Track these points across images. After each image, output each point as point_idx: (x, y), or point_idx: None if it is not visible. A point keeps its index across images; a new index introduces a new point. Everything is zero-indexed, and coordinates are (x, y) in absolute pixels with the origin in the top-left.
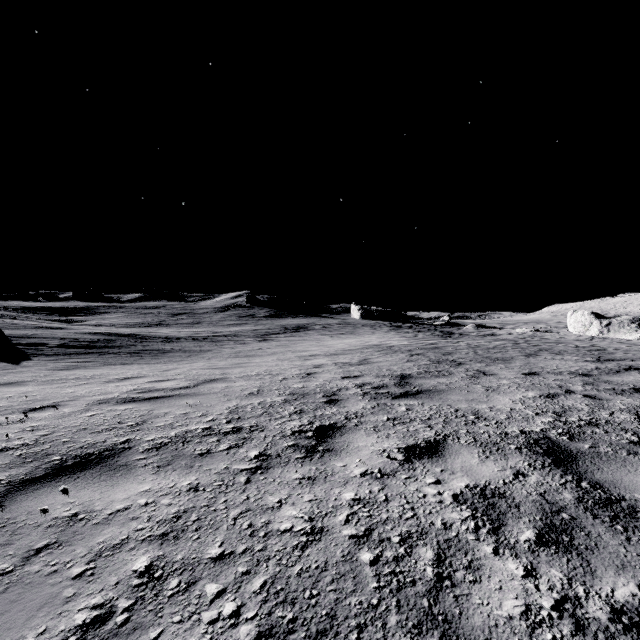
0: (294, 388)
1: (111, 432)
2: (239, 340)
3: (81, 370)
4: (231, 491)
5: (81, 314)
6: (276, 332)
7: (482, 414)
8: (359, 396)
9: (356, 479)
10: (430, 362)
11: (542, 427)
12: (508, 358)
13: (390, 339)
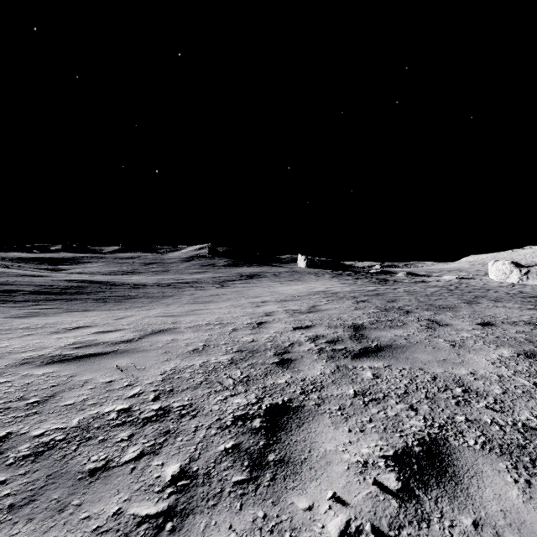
0: (243, 342)
1: None
2: (199, 286)
3: (38, 318)
4: None
5: (67, 263)
6: (233, 279)
7: (468, 385)
8: (314, 354)
9: None
10: (378, 310)
11: None
12: (452, 305)
13: (333, 286)
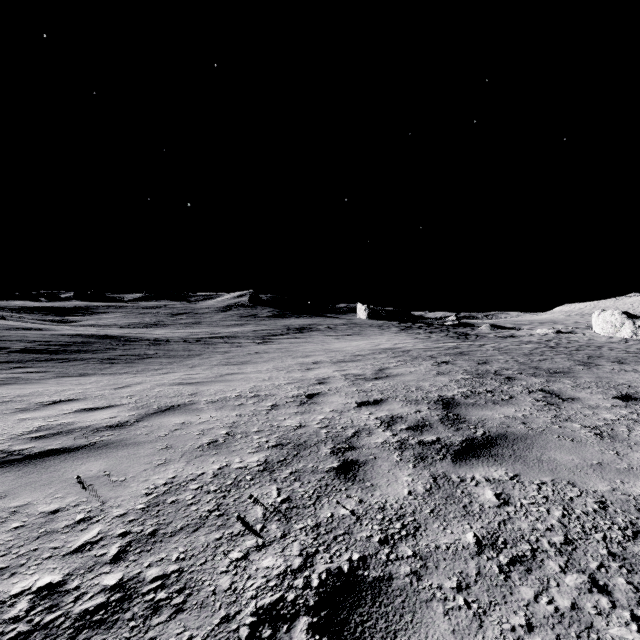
0: (285, 429)
1: None
2: (236, 342)
3: (13, 386)
4: None
5: (79, 314)
6: (278, 333)
7: None
8: (393, 452)
9: None
10: (469, 375)
11: None
12: (565, 369)
13: (402, 341)
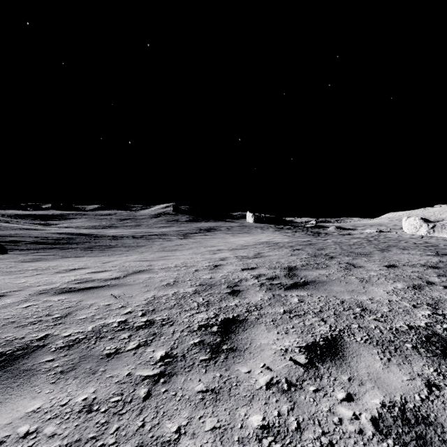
0: (203, 279)
1: (34, 326)
2: (166, 238)
3: (41, 262)
4: (126, 412)
5: (56, 219)
6: (193, 232)
7: (366, 306)
8: (257, 287)
9: (262, 392)
10: (309, 256)
11: (425, 321)
12: (368, 252)
13: (275, 237)
